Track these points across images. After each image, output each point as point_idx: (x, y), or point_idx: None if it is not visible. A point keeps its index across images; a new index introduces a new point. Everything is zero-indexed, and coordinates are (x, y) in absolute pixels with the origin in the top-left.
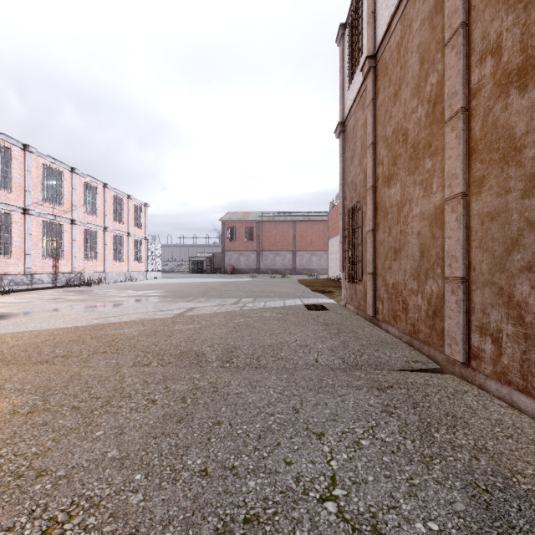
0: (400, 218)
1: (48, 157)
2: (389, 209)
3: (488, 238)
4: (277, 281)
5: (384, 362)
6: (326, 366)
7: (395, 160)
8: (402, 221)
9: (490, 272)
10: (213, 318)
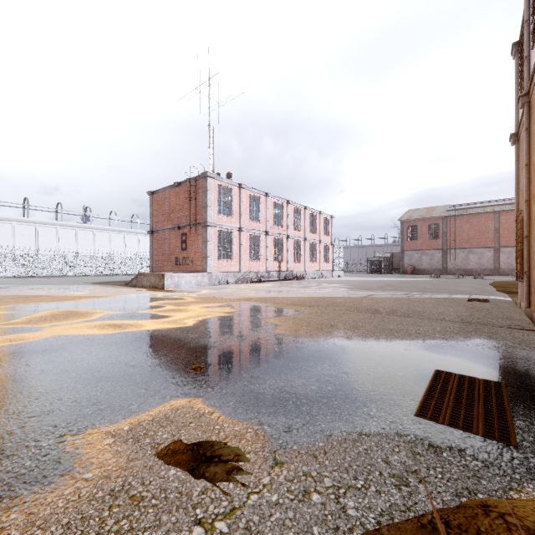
0: None
1: (276, 197)
2: (533, 221)
3: None
4: (462, 281)
5: (491, 323)
6: (448, 320)
7: None
8: None
9: None
10: (386, 300)
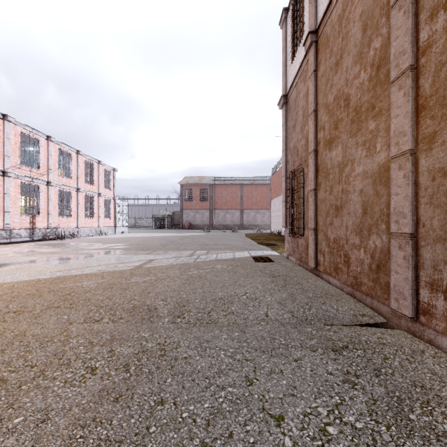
0: (342, 178)
1: (25, 126)
2: (330, 170)
3: (440, 194)
4: (228, 235)
5: (332, 316)
6: (276, 321)
7: (337, 125)
8: (344, 181)
9: (442, 229)
10: (169, 270)
